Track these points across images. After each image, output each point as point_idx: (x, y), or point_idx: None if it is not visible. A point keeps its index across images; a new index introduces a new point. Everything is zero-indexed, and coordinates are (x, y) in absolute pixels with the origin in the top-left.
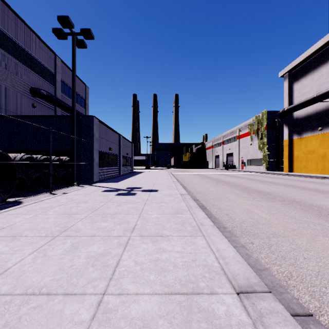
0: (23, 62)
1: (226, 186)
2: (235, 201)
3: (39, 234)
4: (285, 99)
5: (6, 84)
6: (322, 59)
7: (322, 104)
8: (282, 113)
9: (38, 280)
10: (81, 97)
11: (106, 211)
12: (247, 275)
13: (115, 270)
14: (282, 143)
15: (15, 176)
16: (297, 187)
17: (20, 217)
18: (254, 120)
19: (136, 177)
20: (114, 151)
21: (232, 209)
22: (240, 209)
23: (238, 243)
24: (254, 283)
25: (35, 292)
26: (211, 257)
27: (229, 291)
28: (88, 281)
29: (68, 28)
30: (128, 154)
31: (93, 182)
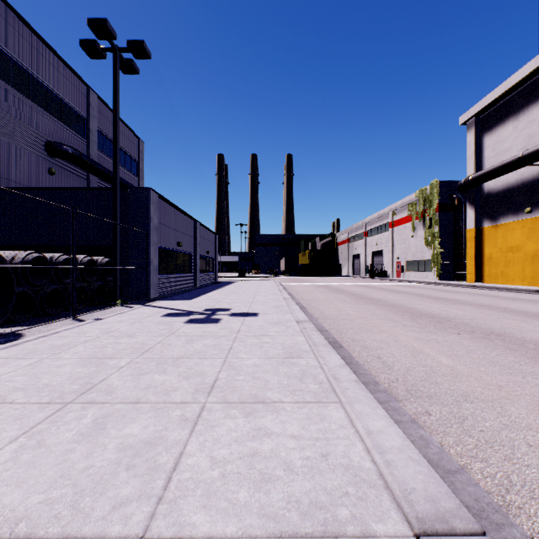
0: (33, 99)
1: (373, 307)
2: (390, 333)
3: (37, 398)
4: (470, 162)
5: (5, 134)
6: (531, 94)
7: (532, 169)
8: (465, 184)
9: (15, 503)
10: (131, 159)
11: (166, 353)
12: (432, 492)
13: (170, 479)
14: (464, 234)
15: (11, 289)
16: (494, 309)
17: (11, 364)
18: (418, 196)
19: (222, 291)
20: (185, 247)
21: (387, 348)
22: (400, 348)
23: (403, 415)
24: (449, 511)
25: (1, 533)
26: (357, 448)
27: (399, 529)
28: (114, 506)
29: (106, 38)
30: (210, 252)
31: (149, 300)
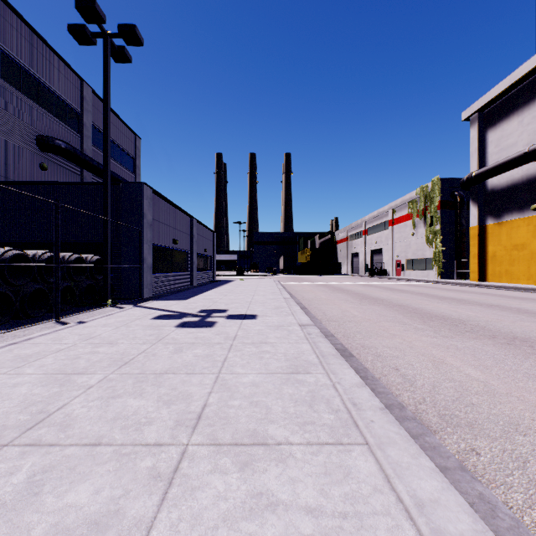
0: (24, 91)
1: (378, 307)
2: (403, 338)
3: None
4: (473, 158)
5: None
6: None
7: None
8: (468, 181)
9: None
10: (128, 155)
11: (148, 366)
12: None
13: None
14: (466, 232)
15: None
16: (507, 309)
17: None
18: (419, 194)
19: (219, 290)
20: (182, 245)
21: (403, 356)
22: (418, 357)
23: (447, 458)
24: None
25: None
26: (407, 535)
27: None
28: None
29: (95, 22)
30: (207, 251)
31: (142, 300)
